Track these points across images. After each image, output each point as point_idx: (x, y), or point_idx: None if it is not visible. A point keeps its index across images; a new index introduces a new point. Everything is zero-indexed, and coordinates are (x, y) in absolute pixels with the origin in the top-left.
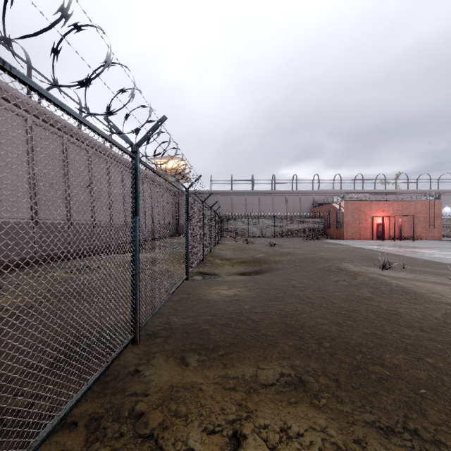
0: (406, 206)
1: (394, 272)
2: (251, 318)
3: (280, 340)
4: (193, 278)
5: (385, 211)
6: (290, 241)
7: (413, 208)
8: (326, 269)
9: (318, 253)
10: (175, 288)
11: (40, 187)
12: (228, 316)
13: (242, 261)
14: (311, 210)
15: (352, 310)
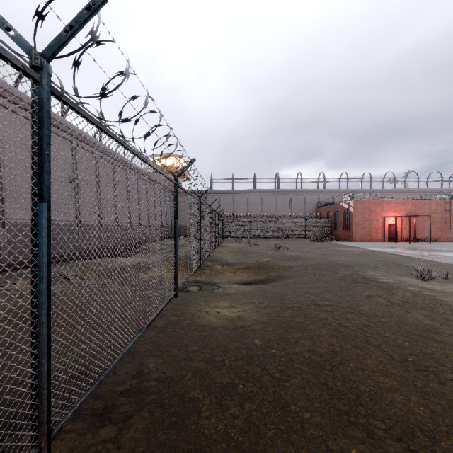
0: (420, 205)
1: (438, 284)
2: (267, 371)
3: (331, 441)
4: (188, 289)
5: (397, 210)
6: (296, 243)
7: (427, 208)
8: (349, 279)
9: (332, 257)
10: (155, 315)
11: (9, 181)
12: (231, 364)
13: (246, 266)
14: (317, 210)
15: (421, 354)
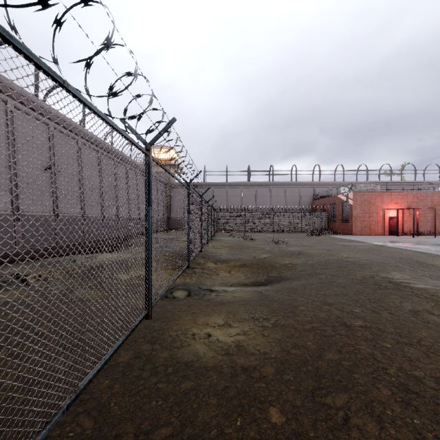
0: (422, 197)
1: None
2: None
3: None
4: (173, 294)
5: (398, 203)
6: (293, 237)
7: (429, 200)
8: (371, 282)
9: (339, 253)
10: (93, 373)
11: None
12: None
13: (242, 263)
14: (312, 203)
15: None
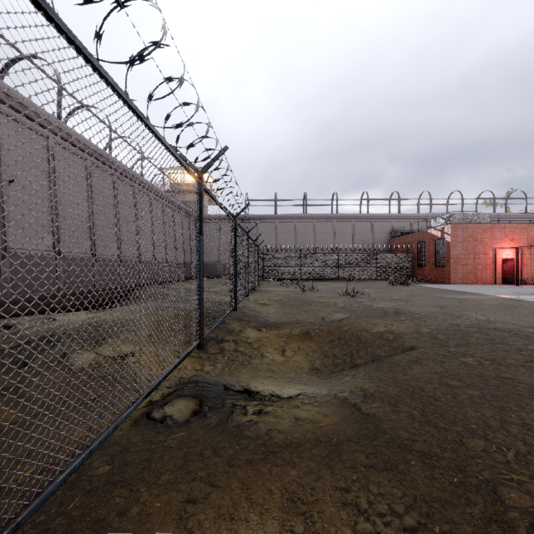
0: None
1: None
2: None
3: None
4: (164, 409)
5: (514, 239)
6: (371, 286)
7: None
8: None
9: (467, 313)
10: None
11: None
12: None
13: (303, 330)
14: (389, 242)
15: None
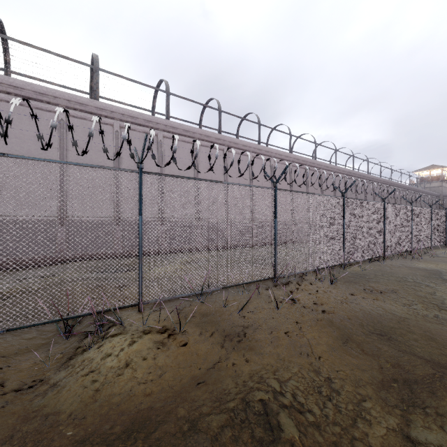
0: None
1: None
2: None
3: None
4: None
5: None
6: None
7: None
8: None
9: None
10: None
11: None
12: None
13: None
14: None
15: None
